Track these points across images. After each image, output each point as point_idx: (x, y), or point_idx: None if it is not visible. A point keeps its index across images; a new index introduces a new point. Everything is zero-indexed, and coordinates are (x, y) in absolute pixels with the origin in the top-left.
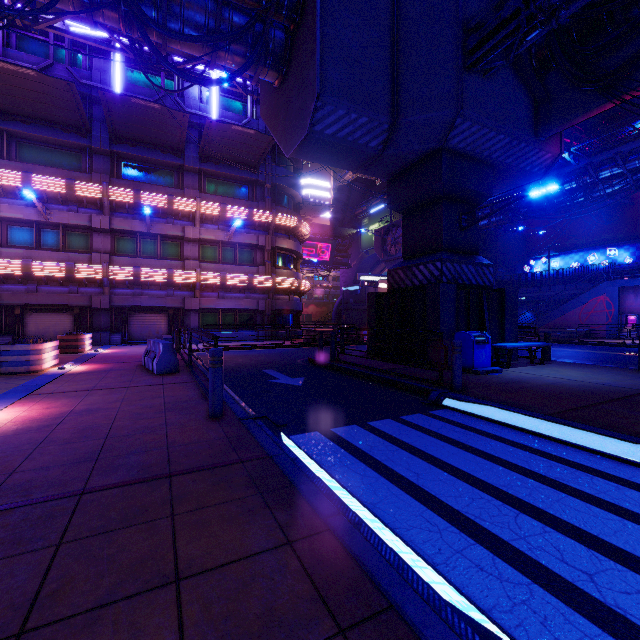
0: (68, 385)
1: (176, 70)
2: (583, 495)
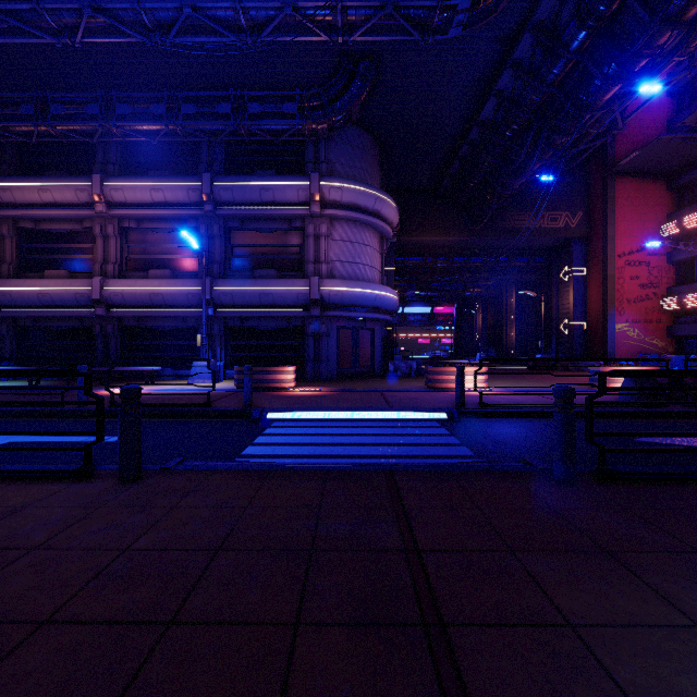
0: None
1: (645, 74)
2: (306, 444)
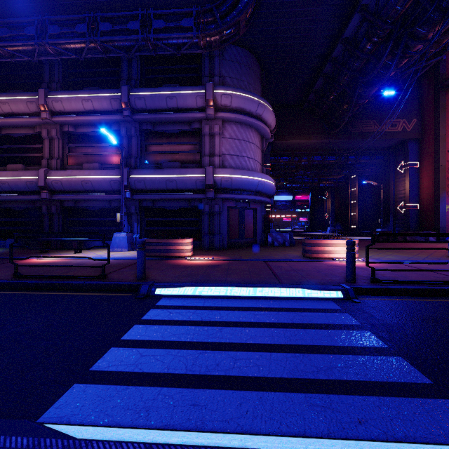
0: (427, 265)
1: None
2: (185, 345)
